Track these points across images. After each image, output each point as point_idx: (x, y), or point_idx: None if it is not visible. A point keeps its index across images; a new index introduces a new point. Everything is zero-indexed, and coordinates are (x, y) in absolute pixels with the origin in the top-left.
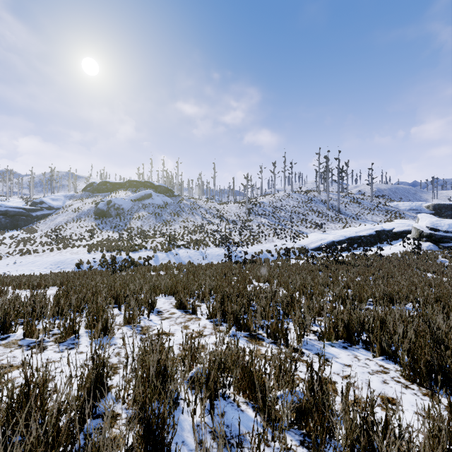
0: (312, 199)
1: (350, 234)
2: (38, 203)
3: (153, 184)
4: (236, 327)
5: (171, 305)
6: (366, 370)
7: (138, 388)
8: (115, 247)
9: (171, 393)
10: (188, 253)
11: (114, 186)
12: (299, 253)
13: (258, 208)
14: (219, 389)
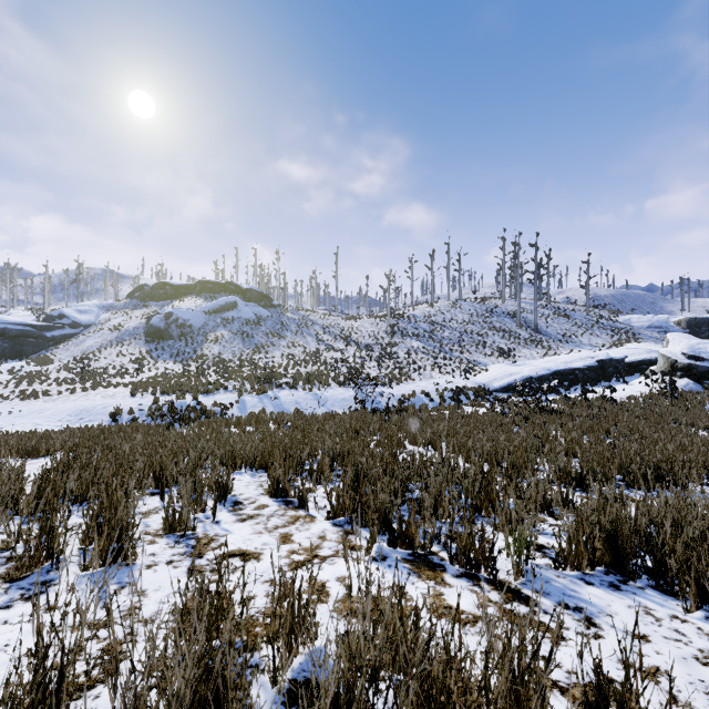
0: (493, 311)
1: (557, 365)
2: (56, 317)
3: (239, 287)
4: (386, 538)
5: (261, 489)
6: (688, 651)
7: None
8: (176, 387)
9: None
10: (294, 396)
11: (178, 290)
12: (475, 396)
13: (407, 325)
14: None
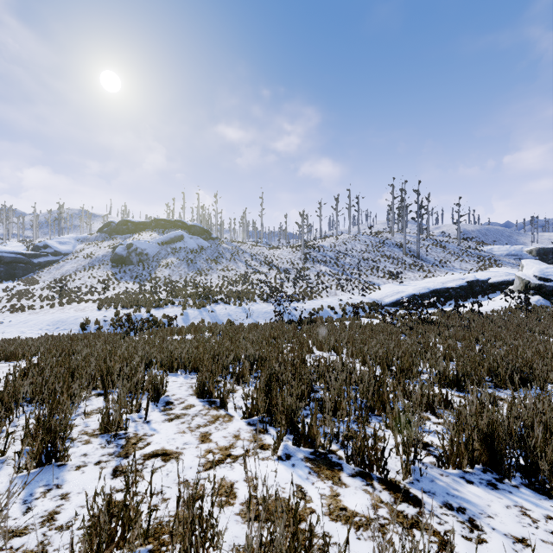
0: (384, 242)
1: (435, 285)
2: (41, 247)
3: (185, 224)
4: (292, 438)
5: (191, 390)
6: None
7: None
8: (133, 302)
9: None
10: (227, 309)
11: (137, 226)
12: (370, 309)
13: (317, 253)
14: None
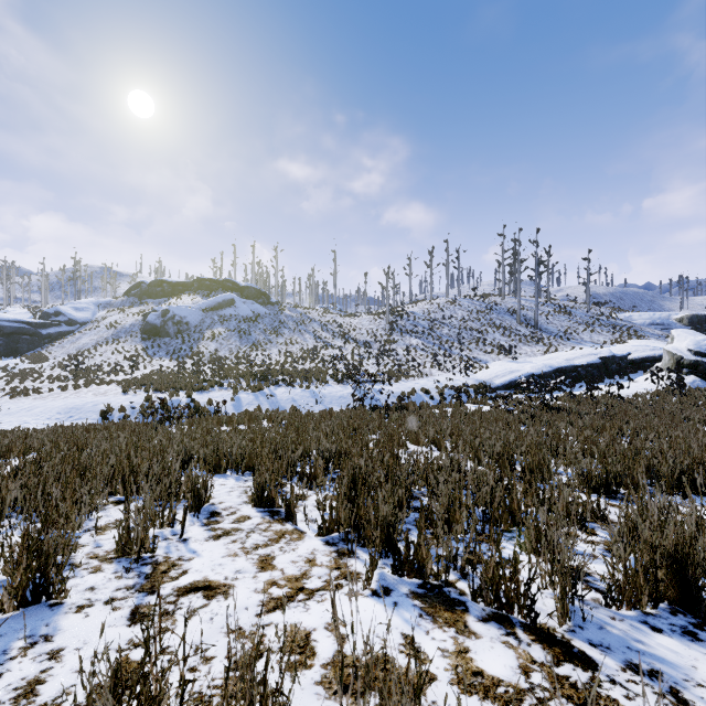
0: (493, 308)
1: (559, 362)
2: (52, 315)
3: (237, 285)
4: (390, 564)
5: (245, 496)
6: None
7: None
8: (170, 384)
9: None
10: (291, 393)
11: (175, 287)
12: (476, 393)
13: (406, 322)
14: None
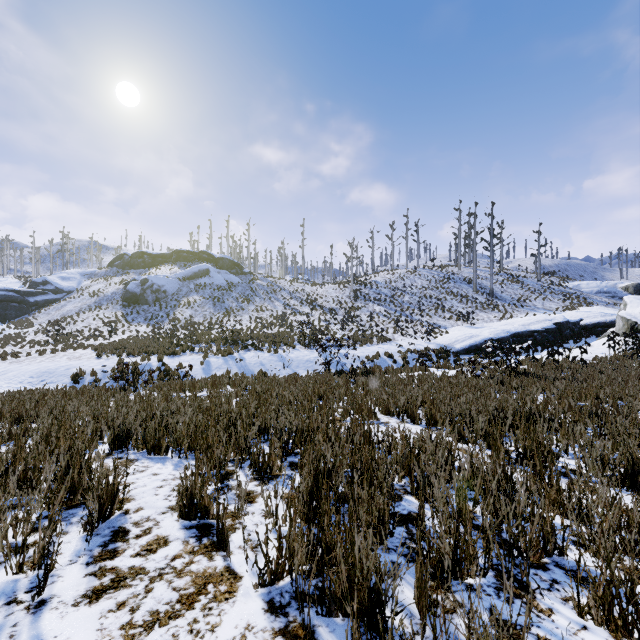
0: (450, 277)
1: (516, 327)
2: (40, 284)
3: (212, 256)
4: None
5: (175, 496)
6: None
7: None
8: (143, 348)
9: None
10: (259, 357)
11: (155, 258)
12: (438, 357)
13: (369, 290)
14: None
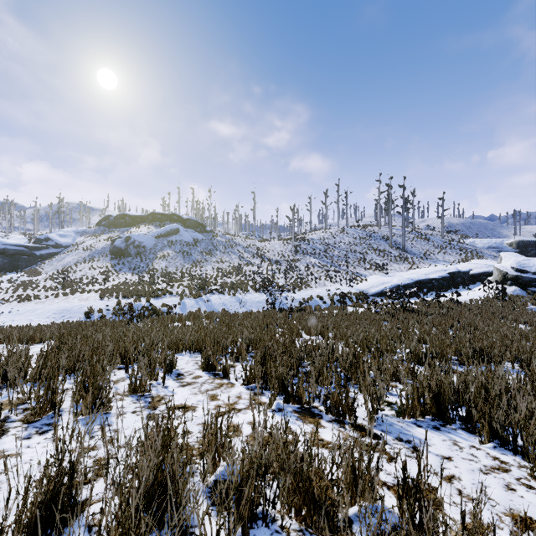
0: (371, 235)
1: (418, 276)
2: (43, 240)
3: (181, 217)
4: (283, 397)
5: (197, 365)
6: (476, 466)
7: (109, 531)
8: (133, 292)
9: (173, 531)
10: (222, 299)
11: (134, 219)
12: (357, 299)
13: (307, 246)
14: (258, 505)
